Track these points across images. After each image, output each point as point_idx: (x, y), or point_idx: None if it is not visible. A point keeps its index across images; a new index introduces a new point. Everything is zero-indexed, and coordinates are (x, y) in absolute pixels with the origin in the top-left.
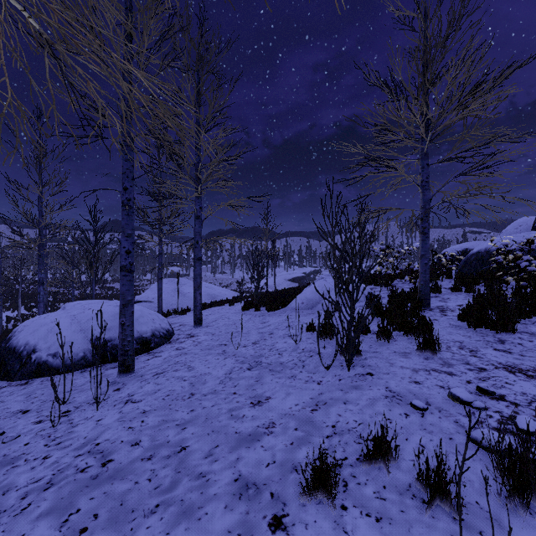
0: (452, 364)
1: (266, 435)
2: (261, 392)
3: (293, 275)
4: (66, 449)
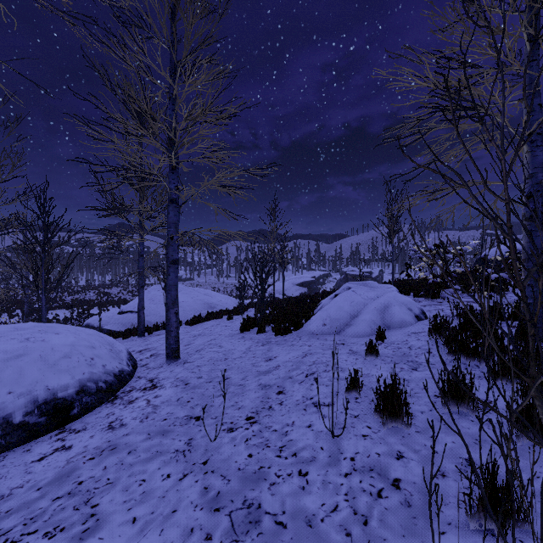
0: None
1: None
2: None
3: (302, 280)
4: None
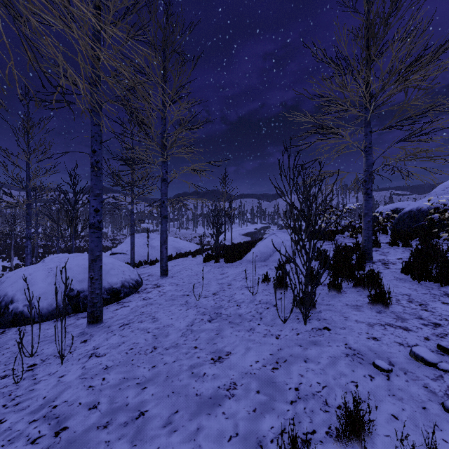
0: (405, 319)
1: (228, 398)
2: (221, 346)
3: (246, 231)
4: (22, 412)
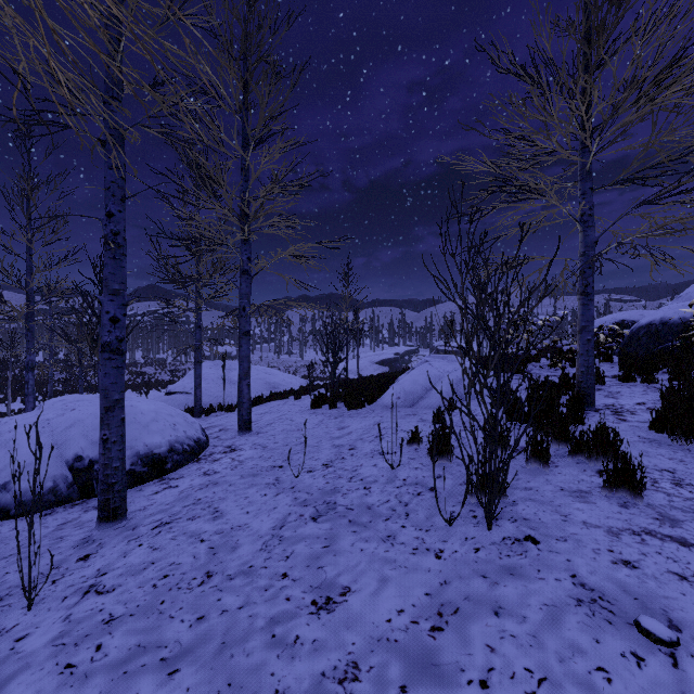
0: (678, 520)
1: None
2: (333, 574)
3: (382, 357)
4: None
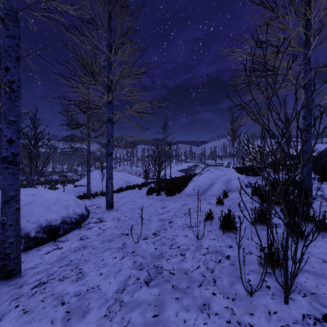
0: None
1: None
2: None
3: (181, 168)
4: None
